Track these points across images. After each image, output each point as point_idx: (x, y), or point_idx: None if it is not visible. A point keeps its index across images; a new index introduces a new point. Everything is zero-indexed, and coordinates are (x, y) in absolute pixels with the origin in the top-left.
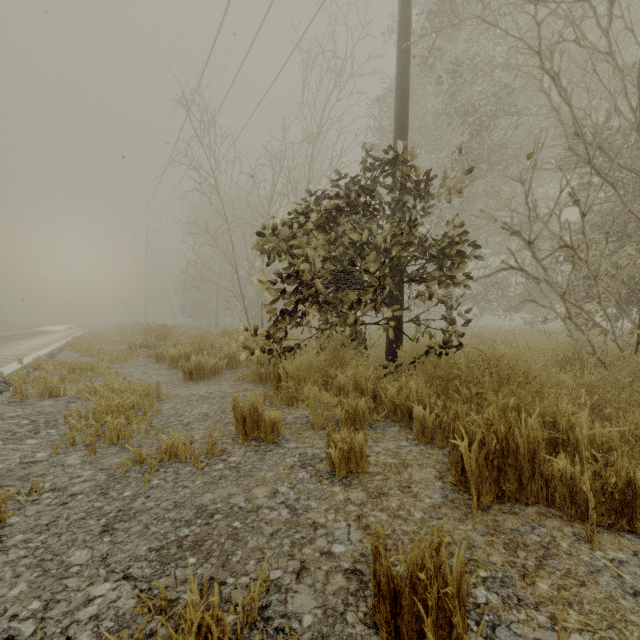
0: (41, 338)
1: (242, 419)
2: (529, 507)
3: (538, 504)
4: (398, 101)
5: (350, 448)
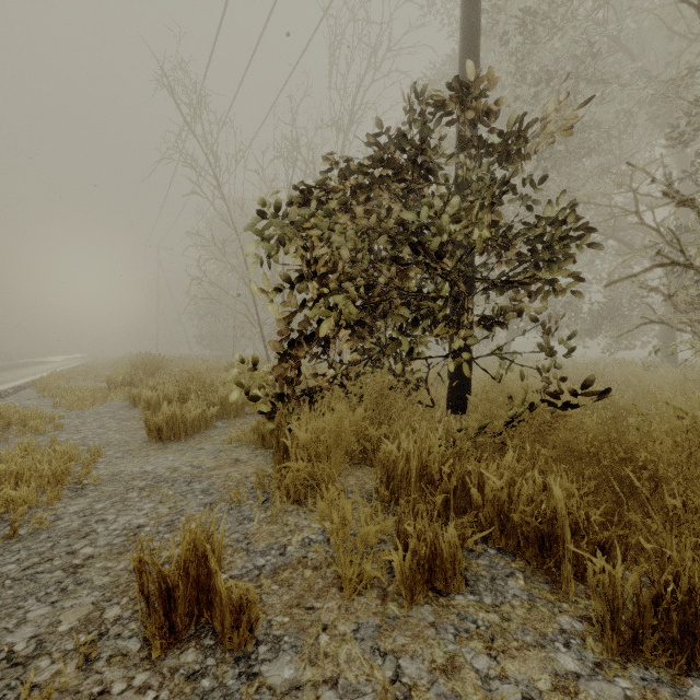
0: (13, 372)
1: (163, 594)
2: None
3: None
4: (465, 38)
5: None
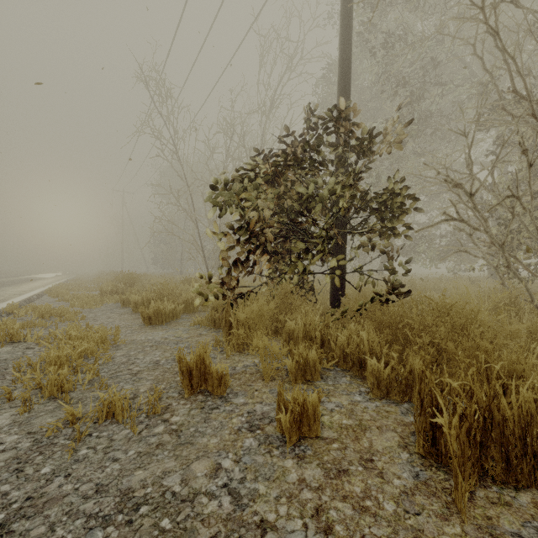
0: (27, 285)
1: (188, 372)
2: (521, 494)
3: (530, 488)
4: (341, 69)
5: (303, 411)
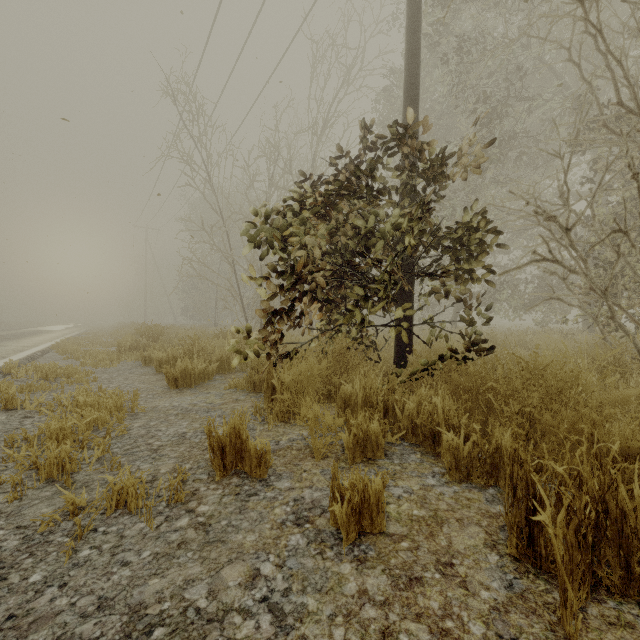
0: (30, 339)
1: (220, 449)
2: None
3: None
4: (408, 78)
5: (363, 500)
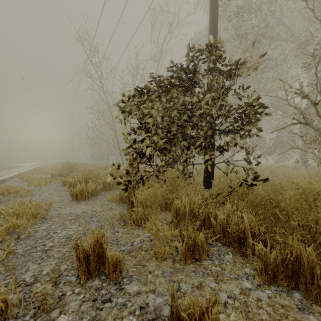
0: (8, 170)
1: (85, 258)
2: None
3: None
4: (211, 22)
5: None
